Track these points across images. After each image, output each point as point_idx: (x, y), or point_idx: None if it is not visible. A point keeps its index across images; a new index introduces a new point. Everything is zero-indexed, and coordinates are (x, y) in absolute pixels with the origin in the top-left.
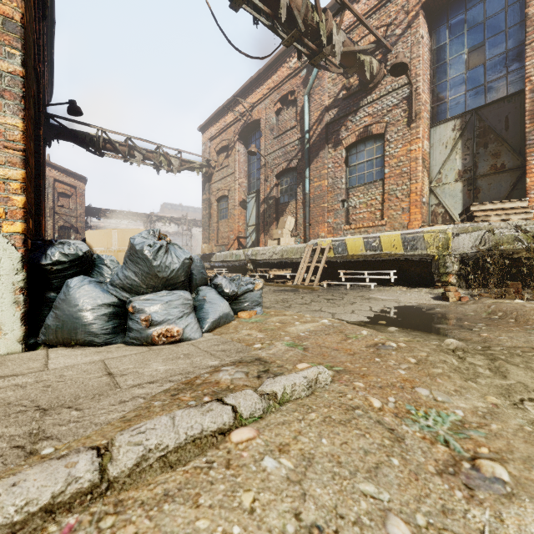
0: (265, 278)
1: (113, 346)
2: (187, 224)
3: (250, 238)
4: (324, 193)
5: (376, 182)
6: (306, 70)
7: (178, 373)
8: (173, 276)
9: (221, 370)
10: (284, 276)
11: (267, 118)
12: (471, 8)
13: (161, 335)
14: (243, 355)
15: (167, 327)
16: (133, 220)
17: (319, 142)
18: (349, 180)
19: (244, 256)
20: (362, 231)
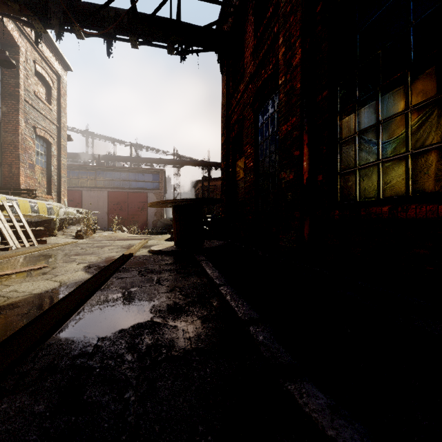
0: None
1: None
2: None
3: None
4: None
5: None
6: None
7: None
8: None
9: None
10: None
11: None
12: None
13: None
14: None
15: None
16: None
17: None
18: None
19: None
20: None
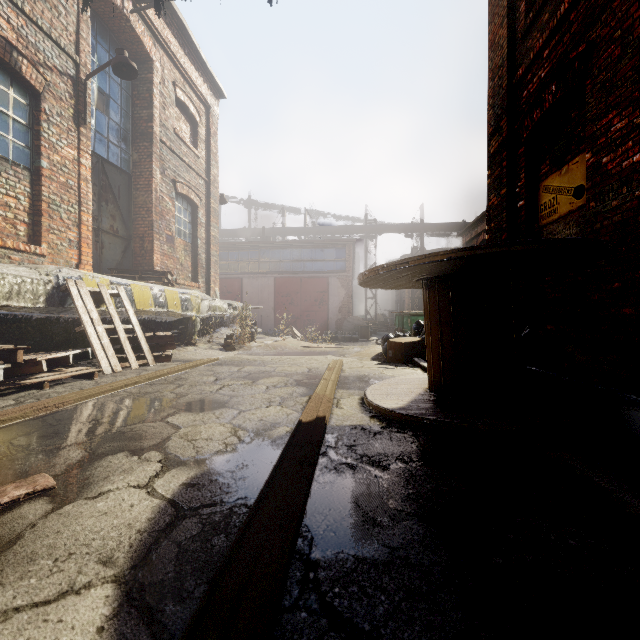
0: None
1: None
2: None
3: None
4: None
5: (20, 167)
6: None
7: None
8: None
9: None
10: None
11: None
12: (101, 46)
13: None
14: None
15: None
16: None
17: None
18: None
19: None
20: None
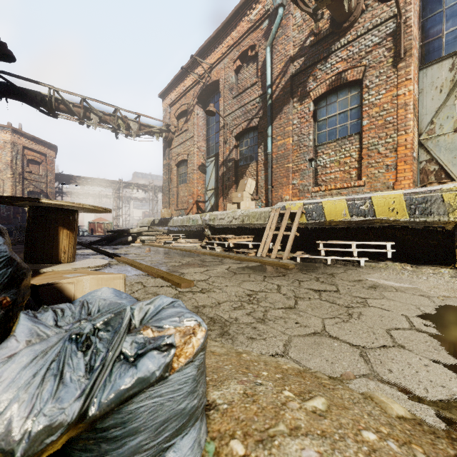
0: (224, 246)
1: None
2: (153, 191)
3: (209, 202)
4: (289, 151)
5: (351, 136)
6: (268, 21)
7: None
8: None
9: None
10: (245, 244)
11: (226, 78)
12: None
13: None
14: None
15: None
16: (102, 186)
17: (282, 96)
18: (317, 137)
19: (202, 221)
20: (334, 193)
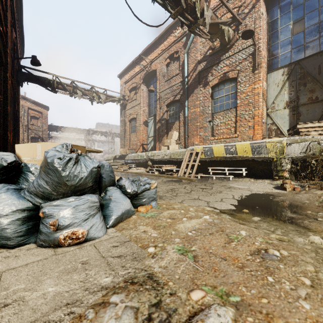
0: (159, 171)
1: (24, 248)
2: (111, 136)
3: (150, 144)
4: (197, 116)
5: (231, 109)
6: (186, 37)
7: (64, 302)
8: (82, 183)
9: (109, 304)
10: (172, 170)
11: (161, 69)
12: None
13: (67, 238)
14: (137, 266)
15: (73, 230)
16: (78, 133)
17: (194, 83)
18: (213, 108)
19: (146, 156)
20: (222, 141)
